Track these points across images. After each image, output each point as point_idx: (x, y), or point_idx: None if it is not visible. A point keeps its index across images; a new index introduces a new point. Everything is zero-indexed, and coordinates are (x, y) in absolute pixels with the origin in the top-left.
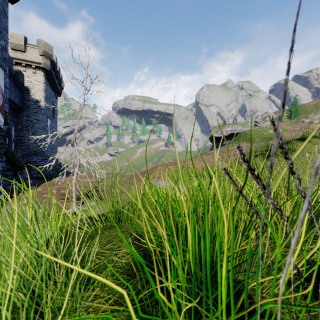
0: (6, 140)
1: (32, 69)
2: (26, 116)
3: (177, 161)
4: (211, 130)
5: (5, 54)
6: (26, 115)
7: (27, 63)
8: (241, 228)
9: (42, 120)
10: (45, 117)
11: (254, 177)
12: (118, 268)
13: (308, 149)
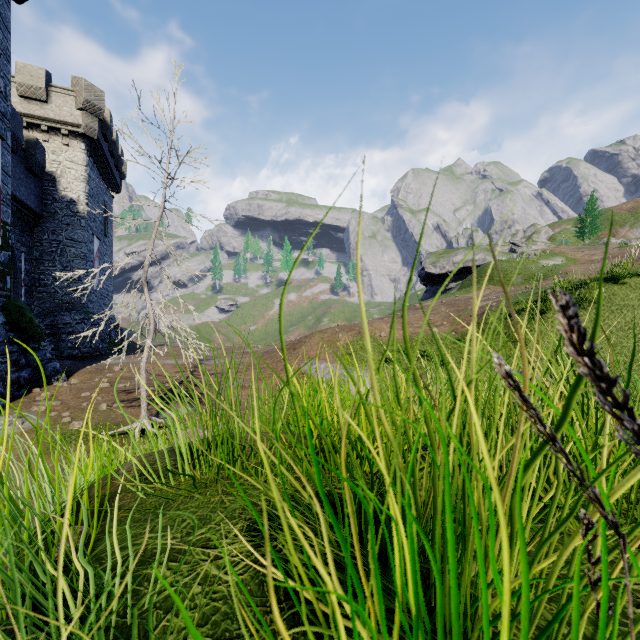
0: (7, 280)
1: (62, 137)
2: (50, 233)
3: (368, 343)
4: (424, 261)
5: (5, 105)
6: (49, 230)
7: (51, 124)
8: (526, 507)
9: (82, 241)
10: (89, 234)
11: (607, 402)
12: (219, 601)
13: (622, 299)
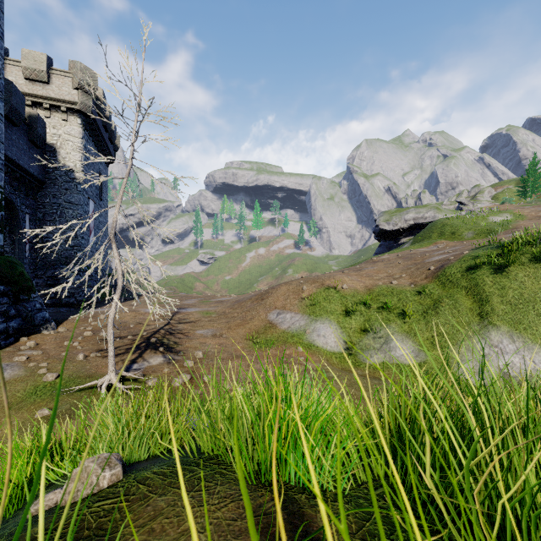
0: None
1: (61, 113)
2: (51, 197)
3: None
4: (378, 219)
5: None
6: (50, 194)
7: (52, 103)
8: None
9: (78, 203)
10: (84, 197)
11: None
12: None
13: None
